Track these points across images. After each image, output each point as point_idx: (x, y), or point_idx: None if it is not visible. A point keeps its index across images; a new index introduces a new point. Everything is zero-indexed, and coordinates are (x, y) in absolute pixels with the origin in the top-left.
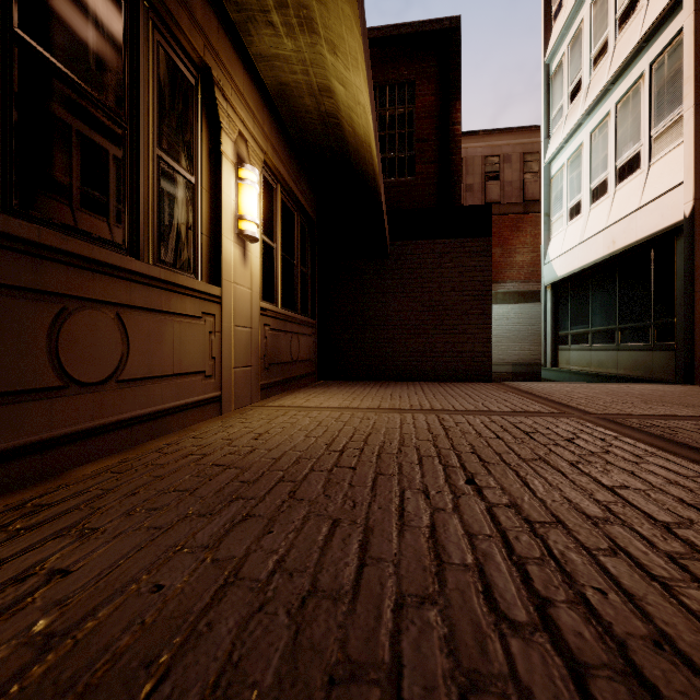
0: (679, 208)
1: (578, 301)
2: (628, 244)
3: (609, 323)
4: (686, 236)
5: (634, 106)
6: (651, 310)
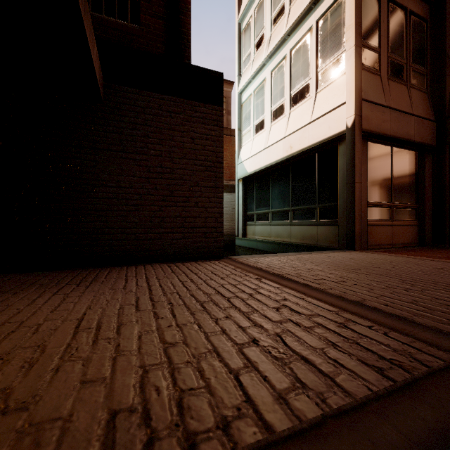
0: (343, 121)
1: (261, 190)
2: (302, 148)
3: (285, 206)
4: (348, 142)
5: (305, 51)
6: (316, 196)
